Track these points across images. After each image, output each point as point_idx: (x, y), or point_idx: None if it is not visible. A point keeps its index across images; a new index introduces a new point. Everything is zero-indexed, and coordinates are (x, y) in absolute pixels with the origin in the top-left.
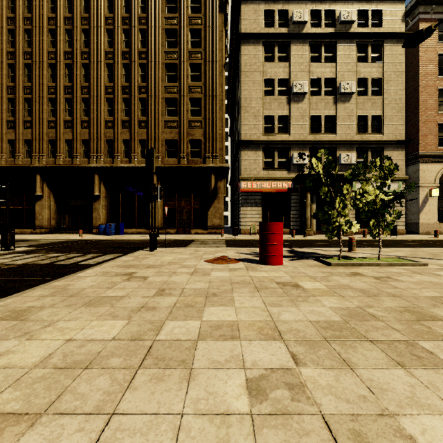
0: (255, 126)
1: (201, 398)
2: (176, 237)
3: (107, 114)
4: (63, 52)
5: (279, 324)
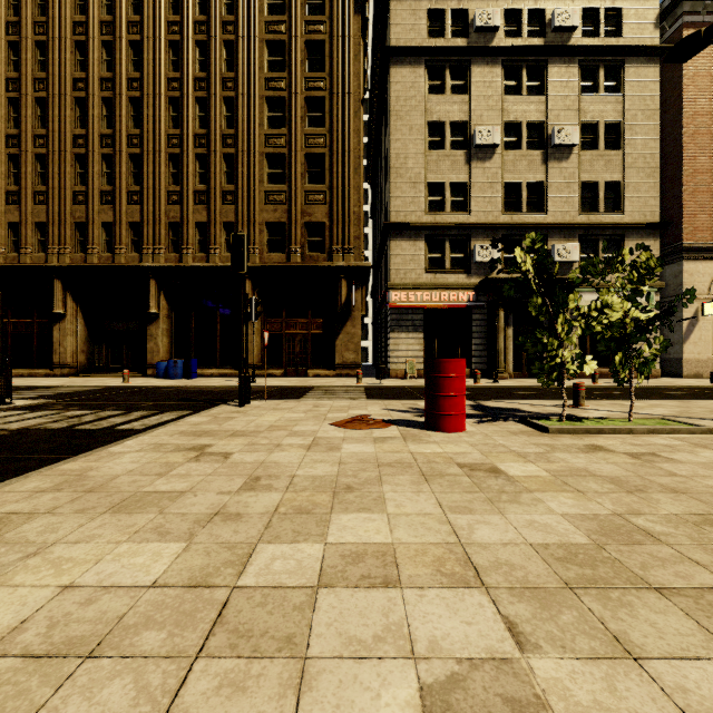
0: (413, 200)
1: None
2: (284, 383)
3: (171, 181)
4: (98, 78)
5: (474, 552)
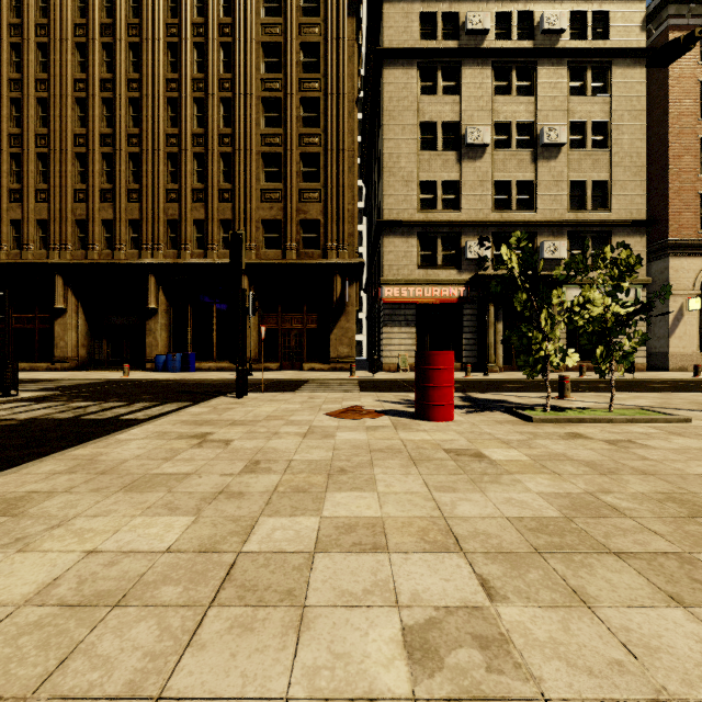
0: (405, 198)
1: (322, 666)
2: (280, 376)
3: (169, 179)
4: (98, 79)
5: (455, 524)
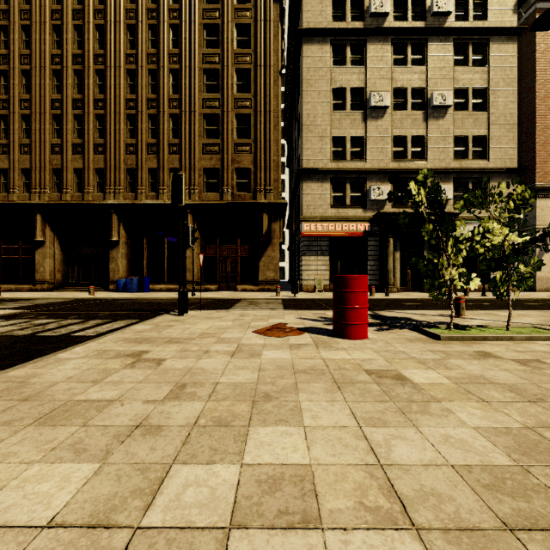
0: (320, 150)
1: None
2: (217, 296)
3: (128, 135)
4: (71, 54)
5: (396, 477)
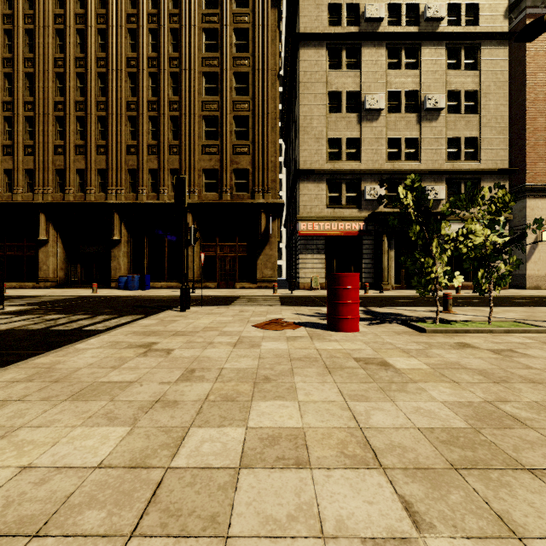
0: (316, 151)
1: None
2: (217, 293)
3: (130, 137)
4: (73, 58)
5: (372, 436)
